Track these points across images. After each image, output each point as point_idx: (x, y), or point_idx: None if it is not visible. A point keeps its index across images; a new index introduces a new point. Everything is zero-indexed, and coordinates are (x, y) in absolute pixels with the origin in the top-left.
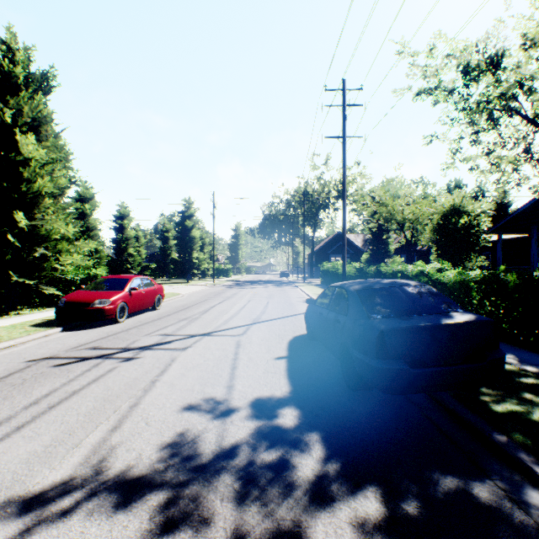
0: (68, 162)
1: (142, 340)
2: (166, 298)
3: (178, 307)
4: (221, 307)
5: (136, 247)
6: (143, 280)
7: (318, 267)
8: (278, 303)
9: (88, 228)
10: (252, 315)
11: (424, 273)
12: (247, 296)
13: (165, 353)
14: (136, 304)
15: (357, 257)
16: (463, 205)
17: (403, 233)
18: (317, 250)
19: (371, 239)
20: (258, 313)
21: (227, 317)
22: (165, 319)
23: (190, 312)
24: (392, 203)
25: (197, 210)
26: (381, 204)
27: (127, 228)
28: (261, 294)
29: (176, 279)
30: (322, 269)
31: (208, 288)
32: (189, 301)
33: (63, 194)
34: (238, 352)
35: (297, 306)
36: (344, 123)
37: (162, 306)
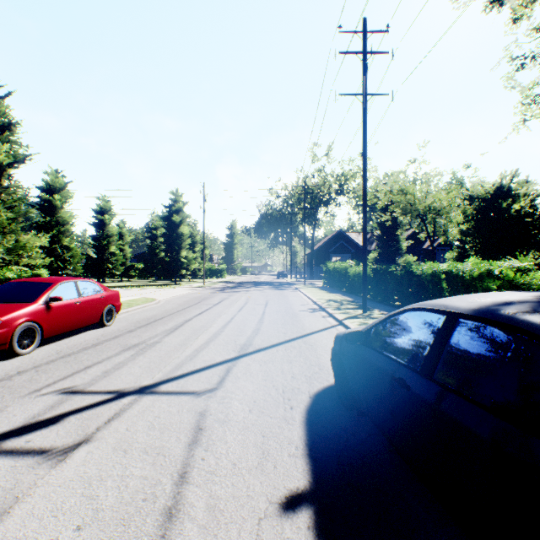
0: (13, 134)
1: (5, 413)
2: (132, 306)
3: (139, 322)
4: (198, 321)
5: (120, 245)
6: (81, 284)
7: (318, 267)
8: (277, 314)
9: (57, 222)
10: (239, 337)
11: (494, 274)
12: (238, 303)
13: (4, 475)
14: (60, 322)
15: (359, 256)
16: (510, 189)
17: (425, 227)
18: (317, 249)
19: (380, 236)
20: (249, 333)
21: (202, 340)
22: (102, 347)
23: (151, 332)
24: (413, 190)
25: (186, 203)
26: (399, 191)
27: (109, 224)
28: (256, 299)
29: (165, 280)
30: (324, 270)
31: (194, 291)
32: (161, 310)
33: (5, 175)
34: (189, 468)
35: (303, 318)
36: (365, 75)
37: (120, 318)
